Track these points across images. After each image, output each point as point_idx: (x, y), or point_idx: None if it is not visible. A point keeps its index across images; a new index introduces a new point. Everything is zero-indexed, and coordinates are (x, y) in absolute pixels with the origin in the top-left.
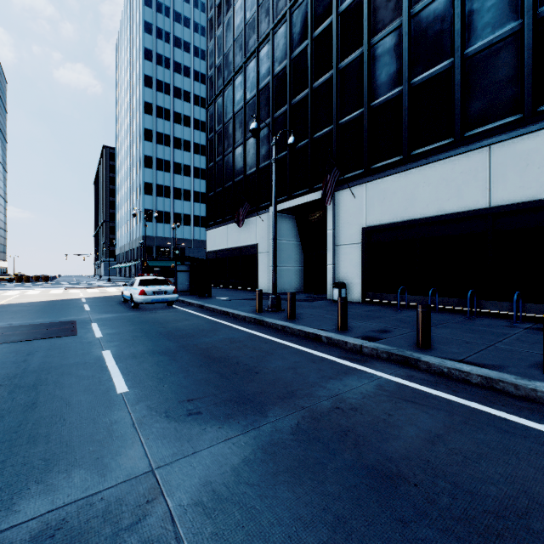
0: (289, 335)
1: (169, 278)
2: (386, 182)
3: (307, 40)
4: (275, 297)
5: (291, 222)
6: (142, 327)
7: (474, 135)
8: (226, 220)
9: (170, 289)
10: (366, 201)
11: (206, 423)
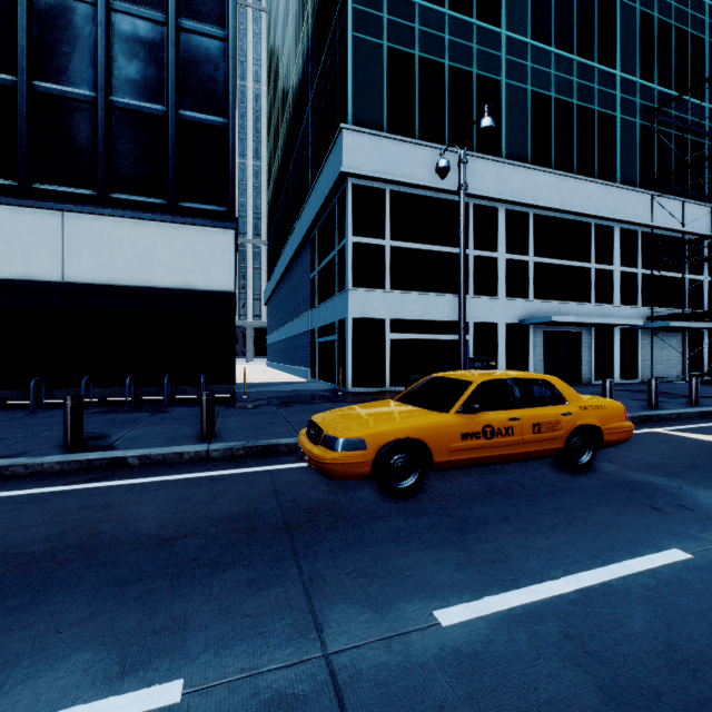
0: None
1: None
2: None
3: None
4: None
5: None
6: None
7: (46, 191)
8: None
9: None
10: None
11: None
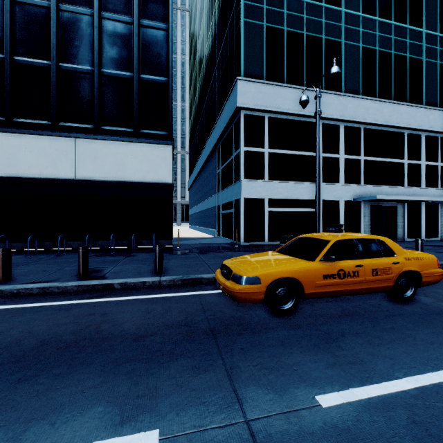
0: None
1: None
2: None
3: None
4: None
5: None
6: None
7: (66, 127)
8: None
9: None
10: None
11: None
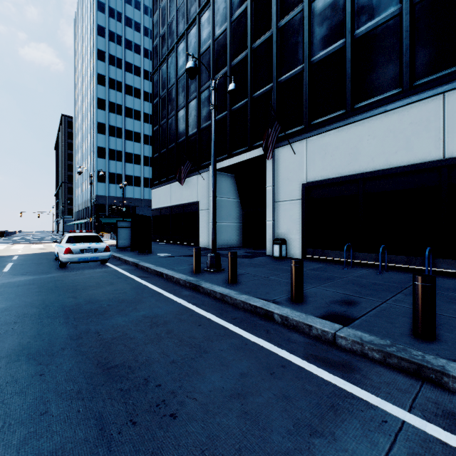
0: (230, 308)
1: None
2: (327, 137)
3: (246, 2)
4: (214, 256)
5: (230, 180)
6: (46, 297)
7: (425, 83)
8: (169, 179)
9: (101, 246)
10: (307, 157)
11: None
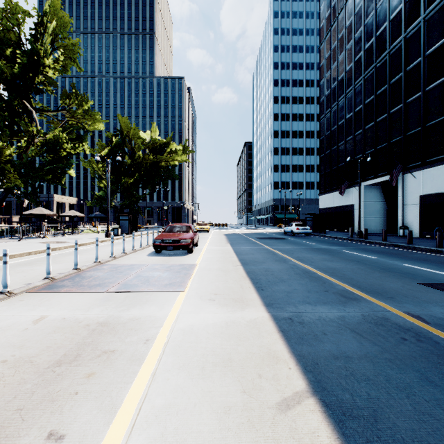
0: (361, 242)
1: None
2: (434, 170)
3: (386, 85)
4: (359, 231)
5: (377, 190)
6: (305, 239)
7: None
8: (332, 190)
9: (308, 228)
10: (422, 180)
11: (335, 246)
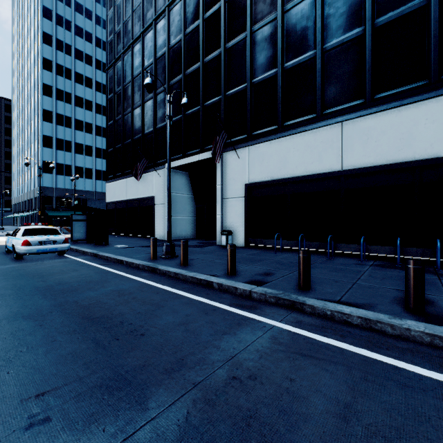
0: (181, 282)
1: (69, 227)
2: (264, 146)
3: (199, 20)
4: (170, 245)
5: (185, 178)
6: (16, 282)
7: (331, 113)
8: (125, 174)
9: (60, 238)
10: (249, 162)
11: (51, 442)
